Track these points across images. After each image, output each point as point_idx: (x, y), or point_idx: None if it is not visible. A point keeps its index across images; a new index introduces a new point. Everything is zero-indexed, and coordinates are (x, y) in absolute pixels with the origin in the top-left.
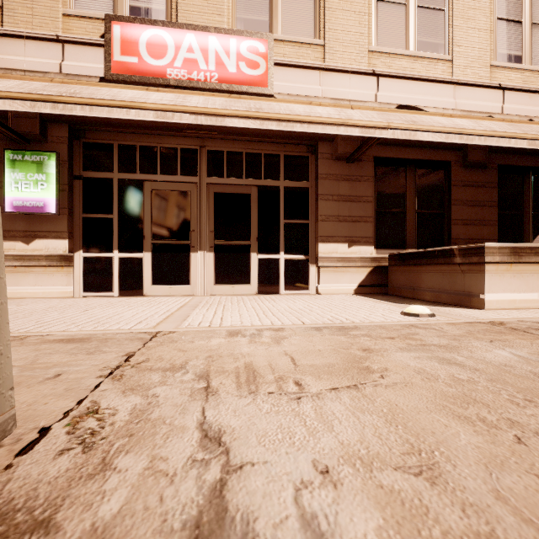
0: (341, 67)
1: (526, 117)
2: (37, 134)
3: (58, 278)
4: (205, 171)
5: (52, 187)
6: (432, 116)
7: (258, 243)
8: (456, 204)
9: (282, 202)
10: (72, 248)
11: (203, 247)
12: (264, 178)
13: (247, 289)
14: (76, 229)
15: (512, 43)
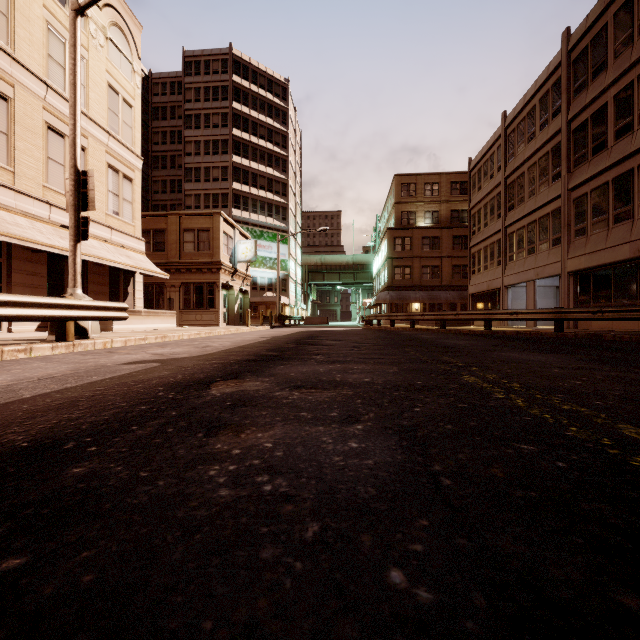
0: (29, 193)
1: (121, 244)
2: None
3: None
4: None
5: None
6: None
7: None
8: (91, 283)
9: None
10: None
11: None
12: None
13: None
14: None
15: (115, 205)
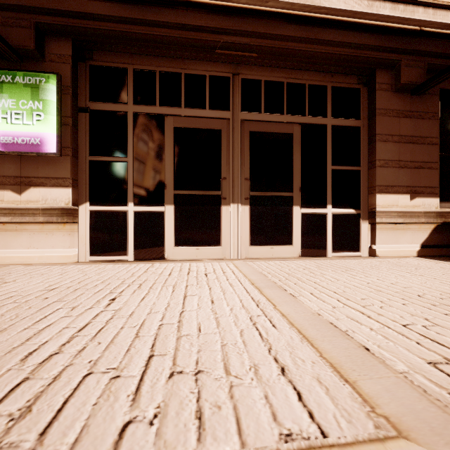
0: None
1: None
2: (31, 49)
3: (59, 238)
4: (238, 104)
5: (51, 118)
6: None
7: (302, 194)
8: None
9: (329, 144)
10: (76, 199)
11: (236, 198)
12: (308, 115)
13: (288, 250)
14: (81, 175)
15: None
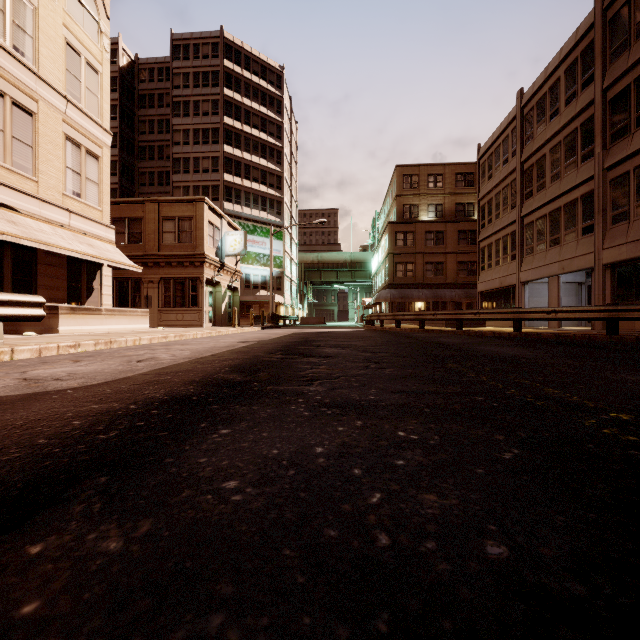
0: None
1: (83, 231)
2: None
3: None
4: None
5: None
6: (25, 218)
7: None
8: (42, 275)
9: None
10: None
11: None
12: None
13: None
14: None
15: (76, 185)
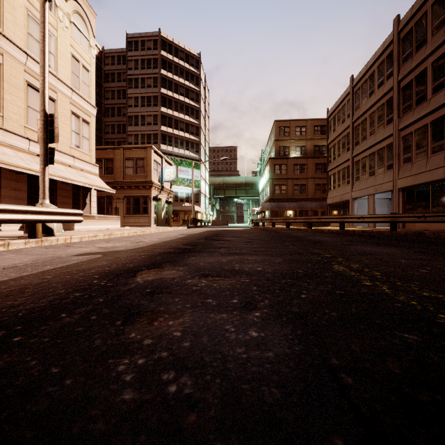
0: (13, 132)
1: (81, 169)
2: None
3: None
4: None
5: None
6: None
7: None
8: (59, 196)
9: None
10: None
11: None
12: None
13: None
14: None
15: (77, 141)
